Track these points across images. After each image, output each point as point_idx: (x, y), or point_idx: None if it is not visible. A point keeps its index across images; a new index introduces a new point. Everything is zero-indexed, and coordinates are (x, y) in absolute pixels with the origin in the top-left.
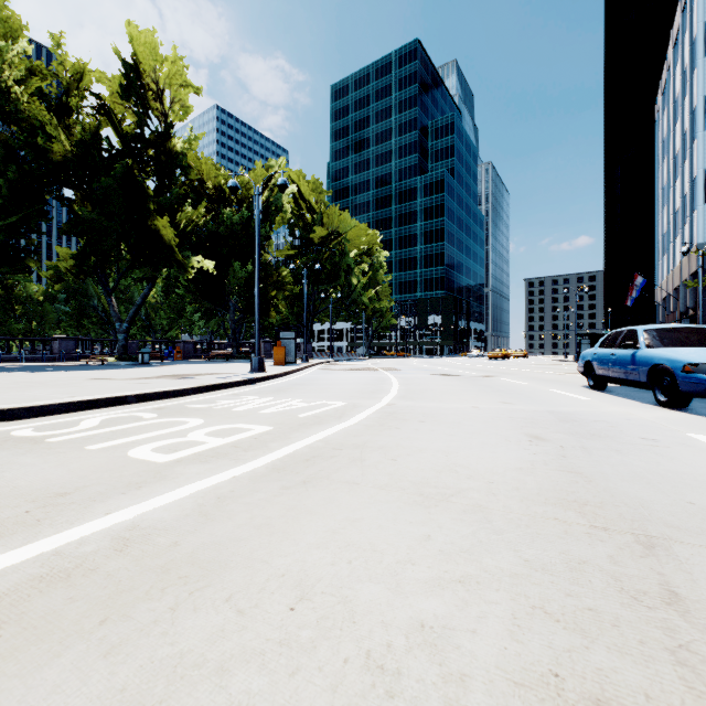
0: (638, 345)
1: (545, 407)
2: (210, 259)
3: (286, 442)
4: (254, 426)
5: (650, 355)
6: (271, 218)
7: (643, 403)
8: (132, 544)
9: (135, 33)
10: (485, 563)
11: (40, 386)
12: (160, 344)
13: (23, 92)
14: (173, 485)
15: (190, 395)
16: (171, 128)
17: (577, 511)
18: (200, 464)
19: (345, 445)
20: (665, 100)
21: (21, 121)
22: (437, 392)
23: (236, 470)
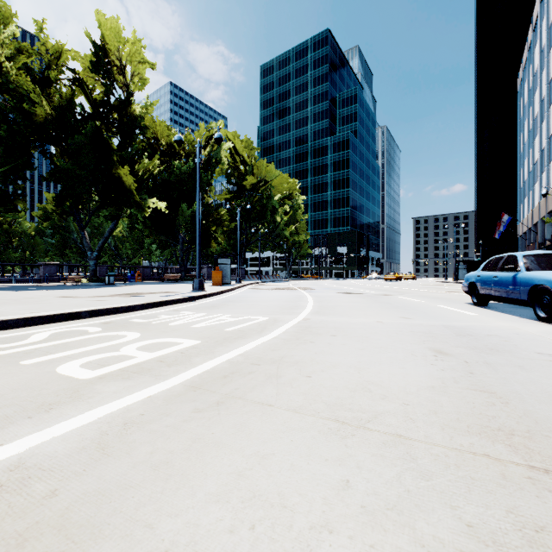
0: (518, 268)
1: (440, 322)
2: (163, 201)
3: (209, 357)
4: (183, 340)
5: (530, 277)
6: (212, 169)
7: (524, 318)
8: (3, 493)
9: (102, 20)
10: (420, 529)
11: (12, 303)
12: (124, 269)
13: (12, 66)
14: (85, 407)
15: (137, 310)
16: (131, 96)
17: (506, 443)
18: (120, 381)
19: (263, 359)
20: (526, 74)
21: (12, 91)
22: (345, 308)
23: (153, 388)
